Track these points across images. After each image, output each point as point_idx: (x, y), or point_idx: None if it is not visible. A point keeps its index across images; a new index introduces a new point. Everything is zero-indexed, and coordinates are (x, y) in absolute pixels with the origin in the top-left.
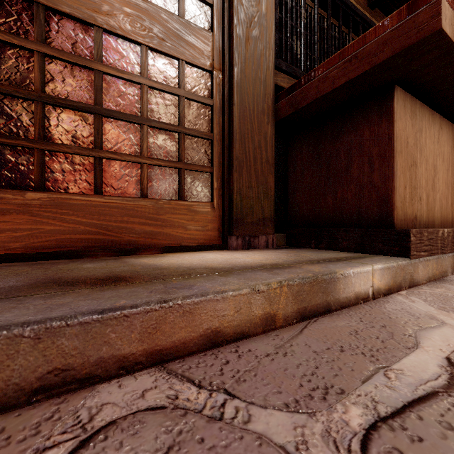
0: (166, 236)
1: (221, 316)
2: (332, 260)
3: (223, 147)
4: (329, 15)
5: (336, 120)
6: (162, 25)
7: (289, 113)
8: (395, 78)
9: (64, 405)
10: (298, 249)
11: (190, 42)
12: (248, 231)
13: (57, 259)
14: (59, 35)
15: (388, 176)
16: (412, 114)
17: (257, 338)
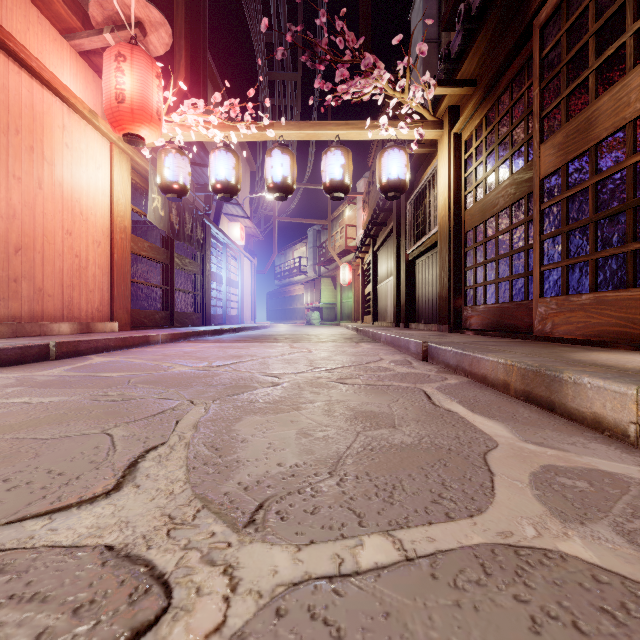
0: None
1: (487, 369)
2: None
3: None
4: None
5: None
6: None
7: None
8: None
9: (454, 374)
10: None
11: None
12: None
13: (593, 346)
14: (605, 157)
15: None
16: None
17: (497, 391)
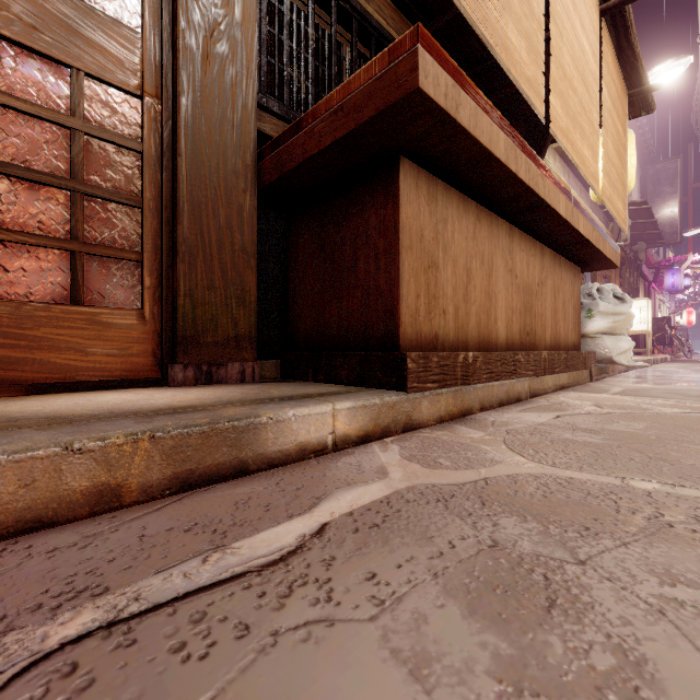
0: (40, 366)
1: None
2: (292, 398)
3: (162, 221)
4: (355, 44)
5: (342, 196)
6: (33, 2)
7: (274, 179)
8: (396, 146)
9: None
10: (286, 383)
11: (95, 41)
12: (208, 356)
13: None
14: None
15: (394, 280)
16: (430, 198)
17: (70, 526)
